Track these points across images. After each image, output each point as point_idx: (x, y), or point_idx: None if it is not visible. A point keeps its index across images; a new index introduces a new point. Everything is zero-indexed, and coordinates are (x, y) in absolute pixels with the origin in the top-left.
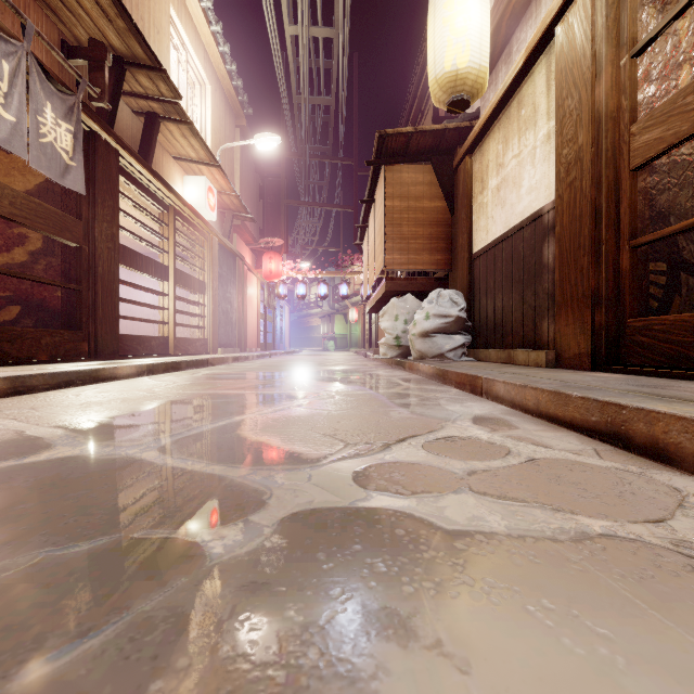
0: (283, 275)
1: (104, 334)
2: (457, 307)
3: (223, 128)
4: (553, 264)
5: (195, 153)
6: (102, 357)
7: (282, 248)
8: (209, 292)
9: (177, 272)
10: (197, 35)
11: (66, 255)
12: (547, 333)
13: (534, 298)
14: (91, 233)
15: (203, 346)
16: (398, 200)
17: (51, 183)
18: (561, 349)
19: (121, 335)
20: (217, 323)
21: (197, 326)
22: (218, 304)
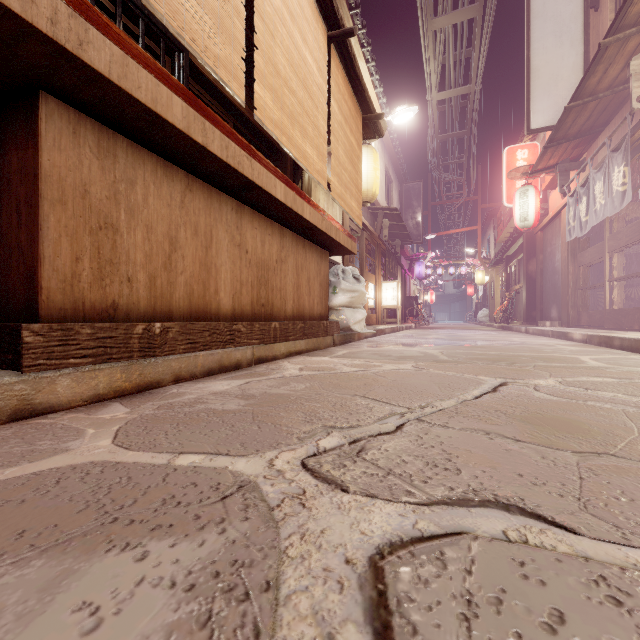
0: None
1: None
2: None
3: None
4: None
5: None
6: None
7: None
8: None
9: None
10: None
11: None
12: None
13: None
14: None
15: None
16: None
17: None
18: None
19: None
20: None
21: None
22: None
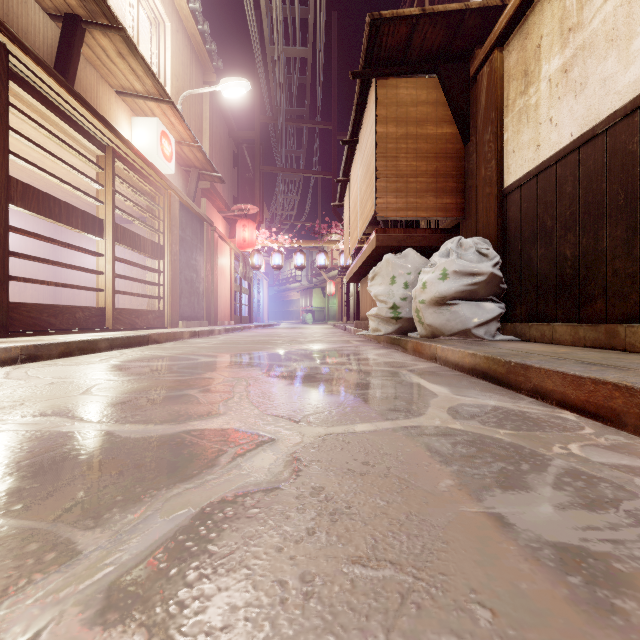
0: (258, 245)
1: None
2: (488, 261)
3: (188, 77)
4: None
5: (141, 84)
6: None
7: (257, 217)
8: (167, 256)
9: (118, 229)
10: None
11: None
12: None
13: None
14: None
15: (158, 319)
16: (393, 124)
17: None
18: None
19: (20, 304)
20: (177, 293)
21: (150, 296)
22: (179, 271)
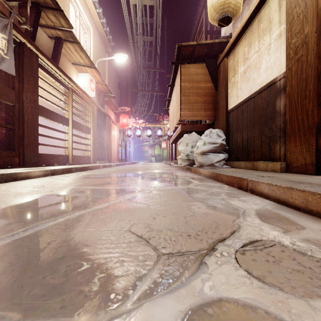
0: (130, 125)
1: (29, 153)
2: (220, 138)
3: (99, 51)
4: (283, 110)
5: (83, 60)
6: (27, 165)
7: (129, 112)
8: (91, 132)
9: (73, 122)
10: (85, 2)
11: (7, 110)
12: (279, 152)
13: (269, 132)
14: (20, 98)
15: (88, 160)
16: (188, 82)
17: (0, 71)
18: (290, 161)
19: (41, 154)
20: (96, 148)
21: (85, 150)
22: (96, 138)
